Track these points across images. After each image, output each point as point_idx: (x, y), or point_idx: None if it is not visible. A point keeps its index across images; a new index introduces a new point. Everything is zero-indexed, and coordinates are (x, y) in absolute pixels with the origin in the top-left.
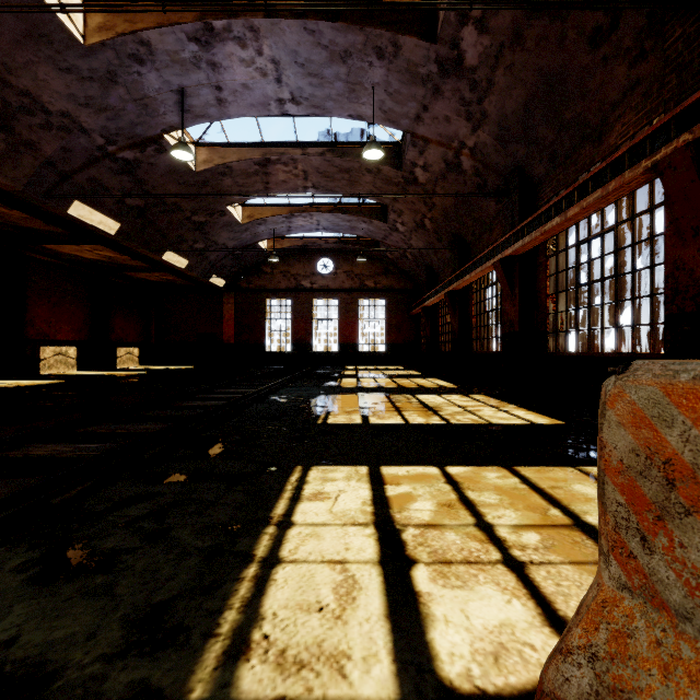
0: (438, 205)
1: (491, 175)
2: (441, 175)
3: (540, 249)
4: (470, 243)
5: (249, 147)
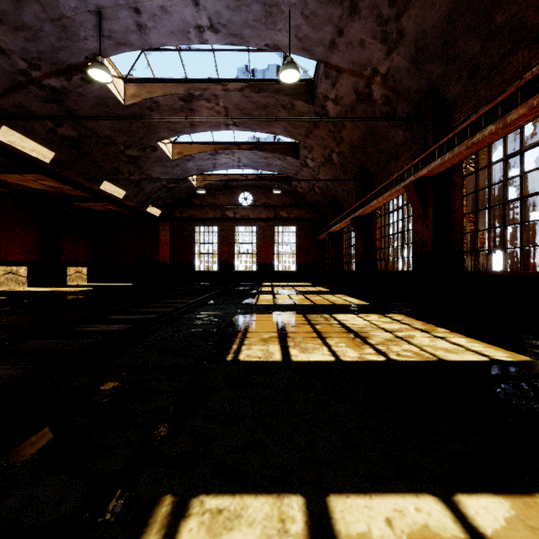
0: (345, 138)
1: (401, 102)
2: (351, 107)
3: (455, 170)
4: (374, 173)
5: (174, 82)
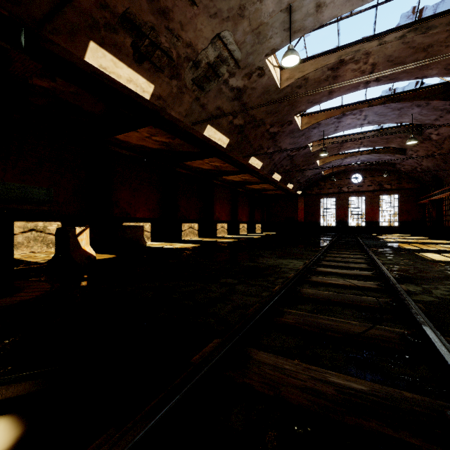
0: (445, 148)
1: None
2: (448, 137)
3: None
4: None
5: (337, 138)
